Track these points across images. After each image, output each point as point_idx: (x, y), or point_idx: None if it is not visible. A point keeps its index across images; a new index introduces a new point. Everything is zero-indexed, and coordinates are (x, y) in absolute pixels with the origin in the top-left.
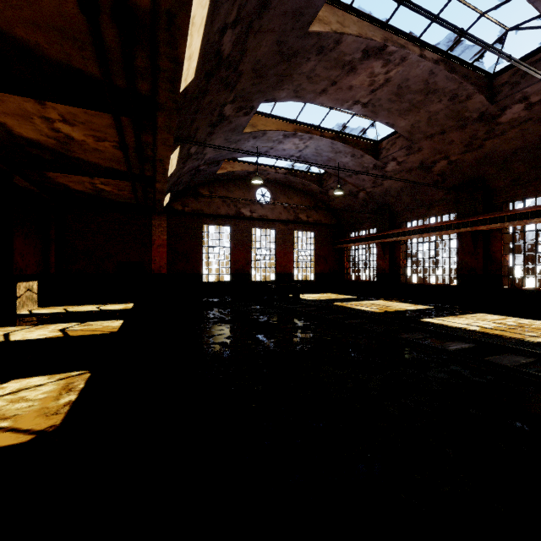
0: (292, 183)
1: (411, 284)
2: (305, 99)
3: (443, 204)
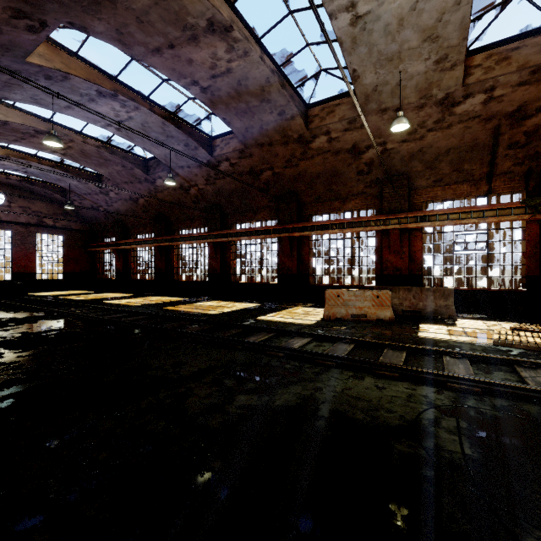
0: (33, 189)
1: (136, 280)
2: (1, 141)
3: (151, 226)
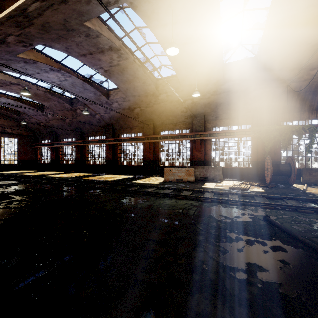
0: None
1: (63, 164)
2: None
3: (72, 134)
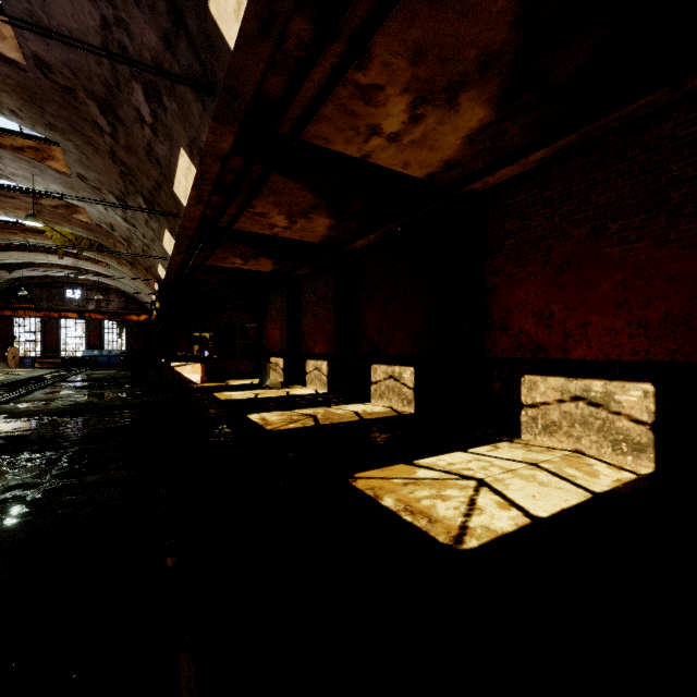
0: None
1: None
2: None
3: None
